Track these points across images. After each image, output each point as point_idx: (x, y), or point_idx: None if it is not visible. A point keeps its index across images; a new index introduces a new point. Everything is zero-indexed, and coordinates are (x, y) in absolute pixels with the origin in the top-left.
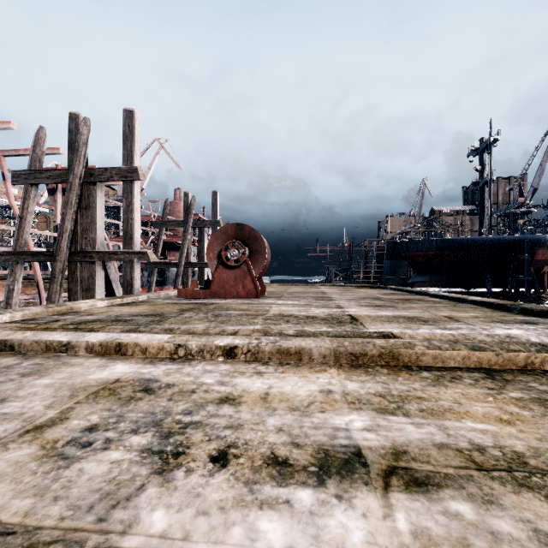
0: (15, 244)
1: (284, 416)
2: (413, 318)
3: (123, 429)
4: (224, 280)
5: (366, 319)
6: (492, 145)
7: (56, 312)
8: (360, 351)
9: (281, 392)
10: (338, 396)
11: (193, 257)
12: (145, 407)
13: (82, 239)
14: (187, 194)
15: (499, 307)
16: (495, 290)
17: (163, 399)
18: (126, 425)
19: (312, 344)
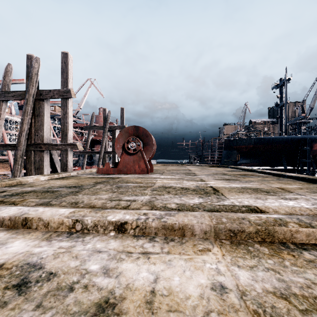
0: None
1: None
2: (257, 190)
3: None
4: (126, 162)
5: (224, 190)
6: (287, 82)
7: (8, 185)
8: (238, 228)
9: (168, 289)
10: (234, 297)
11: (110, 148)
12: None
13: (35, 136)
14: (105, 110)
15: (310, 181)
16: (288, 168)
17: (31, 305)
18: None
19: (193, 220)
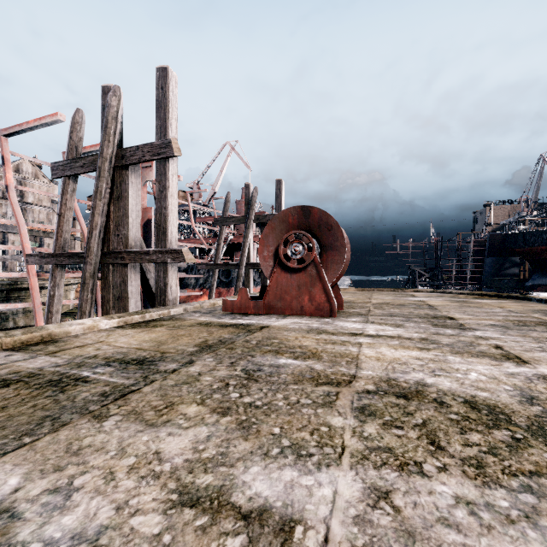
0: (55, 245)
1: None
2: None
3: None
4: (283, 288)
5: None
6: None
7: (18, 344)
8: None
9: None
10: None
11: None
12: None
13: (114, 236)
14: (248, 186)
15: None
16: None
17: None
18: None
19: None
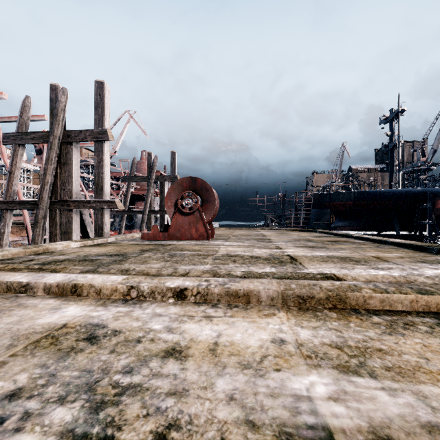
0: (5, 194)
1: (235, 376)
2: (346, 259)
3: (49, 396)
4: (180, 224)
5: (304, 259)
6: (400, 114)
7: (33, 253)
8: (308, 294)
9: (230, 342)
10: (292, 347)
11: (156, 206)
12: (83, 361)
13: (61, 190)
14: (150, 154)
15: (418, 248)
16: (402, 233)
17: (105, 351)
18: (54, 389)
19: (259, 286)
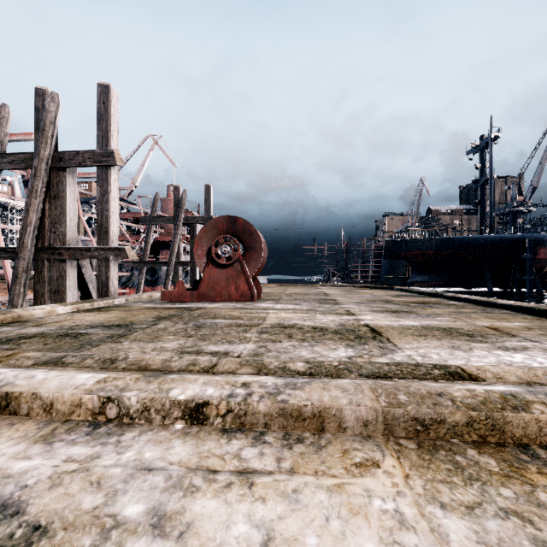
0: None
1: None
2: (451, 331)
3: None
4: (214, 280)
5: (392, 332)
6: (493, 142)
7: None
8: (432, 415)
9: None
10: None
11: (187, 256)
12: None
13: (50, 233)
14: (177, 188)
15: (543, 314)
16: (494, 290)
17: None
18: None
19: (341, 399)
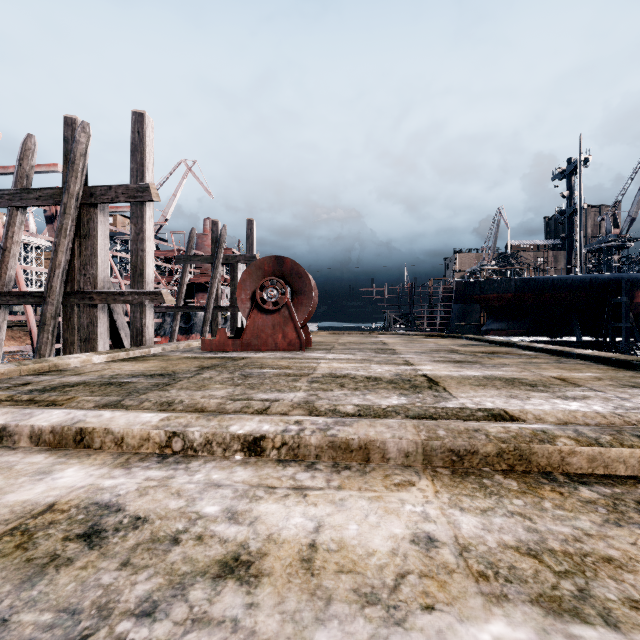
0: None
1: (350, 625)
2: (514, 381)
3: None
4: (260, 328)
5: (450, 382)
6: (583, 166)
7: (32, 371)
8: (466, 447)
9: (339, 542)
10: (449, 553)
11: (226, 300)
12: (66, 588)
13: (80, 276)
14: (216, 223)
15: (621, 364)
16: (585, 339)
17: (112, 563)
18: None
19: (385, 433)
